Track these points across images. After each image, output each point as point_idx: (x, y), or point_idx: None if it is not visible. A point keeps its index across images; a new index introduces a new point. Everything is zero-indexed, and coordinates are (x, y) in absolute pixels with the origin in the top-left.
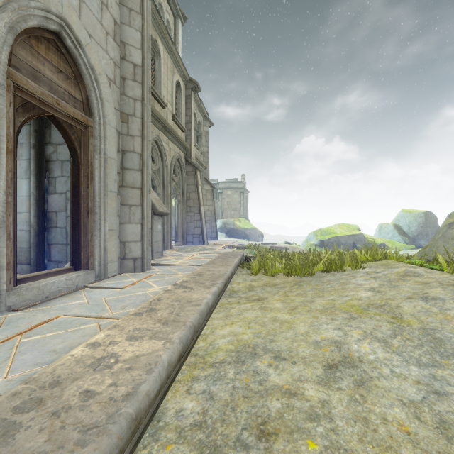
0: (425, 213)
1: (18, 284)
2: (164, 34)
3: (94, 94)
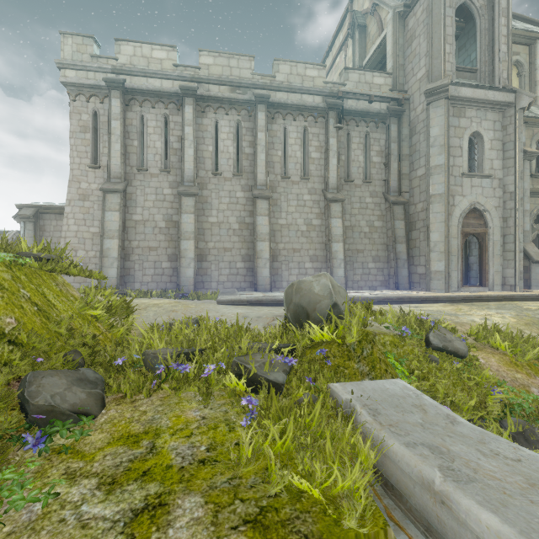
0: None
1: (463, 286)
2: None
3: (488, 218)
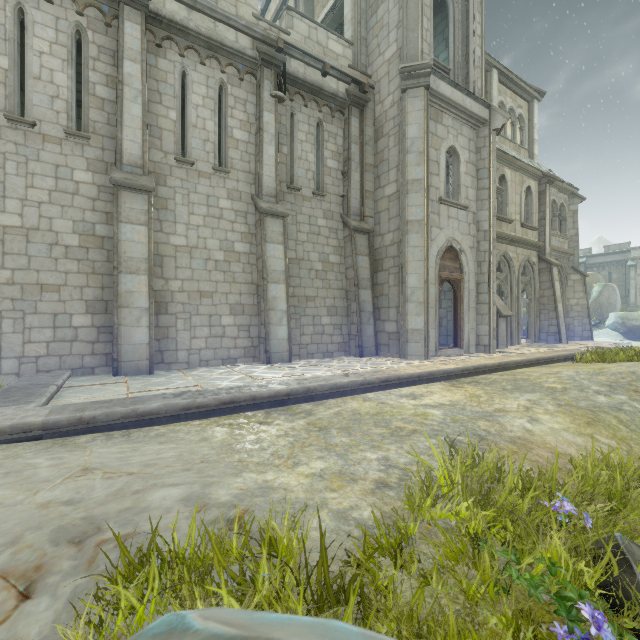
0: None
1: (439, 349)
2: (510, 162)
3: (464, 261)
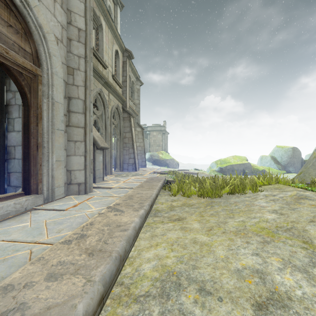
0: (293, 148)
1: None
2: (105, 13)
3: (43, 49)
